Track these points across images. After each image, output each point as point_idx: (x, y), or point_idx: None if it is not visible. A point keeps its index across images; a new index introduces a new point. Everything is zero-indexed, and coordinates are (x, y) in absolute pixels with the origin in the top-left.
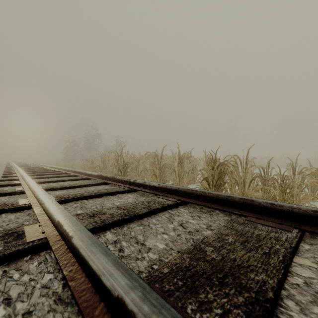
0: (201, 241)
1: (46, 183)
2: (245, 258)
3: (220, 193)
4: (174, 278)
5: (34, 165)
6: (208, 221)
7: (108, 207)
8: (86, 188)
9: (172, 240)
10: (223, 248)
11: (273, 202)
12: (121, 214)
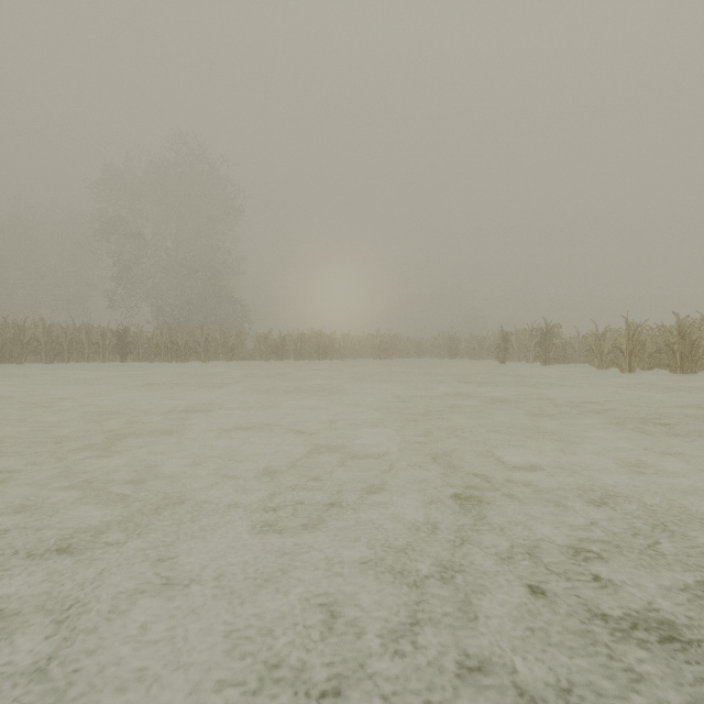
0: None
1: None
2: None
3: None
4: None
5: None
6: None
7: None
8: None
9: None
10: None
11: None
12: None
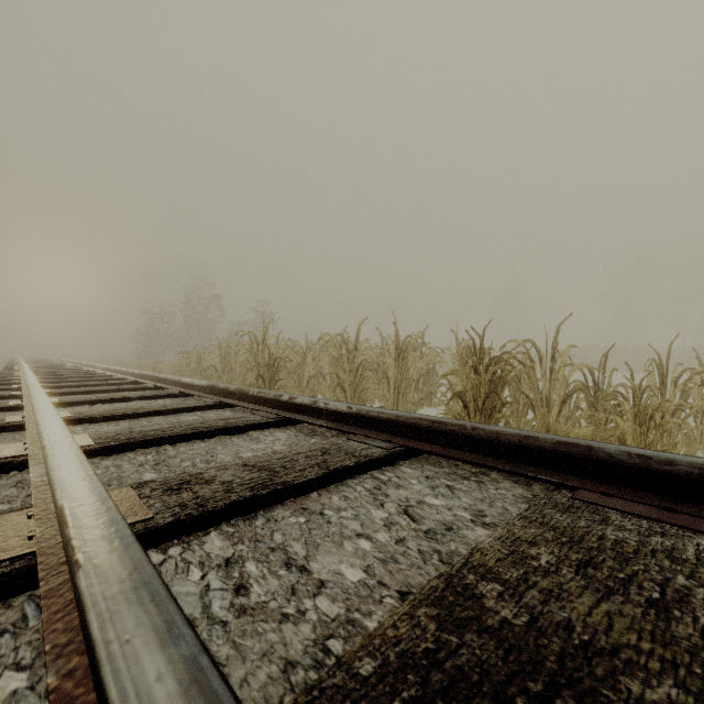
0: (465, 562)
1: (85, 404)
2: (598, 619)
3: (504, 427)
4: (392, 699)
5: (69, 364)
6: (476, 500)
7: (221, 465)
8: (177, 417)
9: (383, 556)
10: (530, 585)
11: (645, 452)
12: (252, 484)
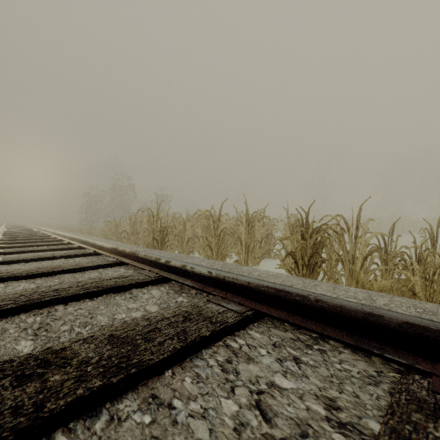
0: None
1: (21, 262)
2: None
3: (345, 301)
4: None
5: (33, 229)
6: (327, 383)
7: (89, 336)
8: (83, 274)
9: None
10: None
11: None
12: (106, 366)
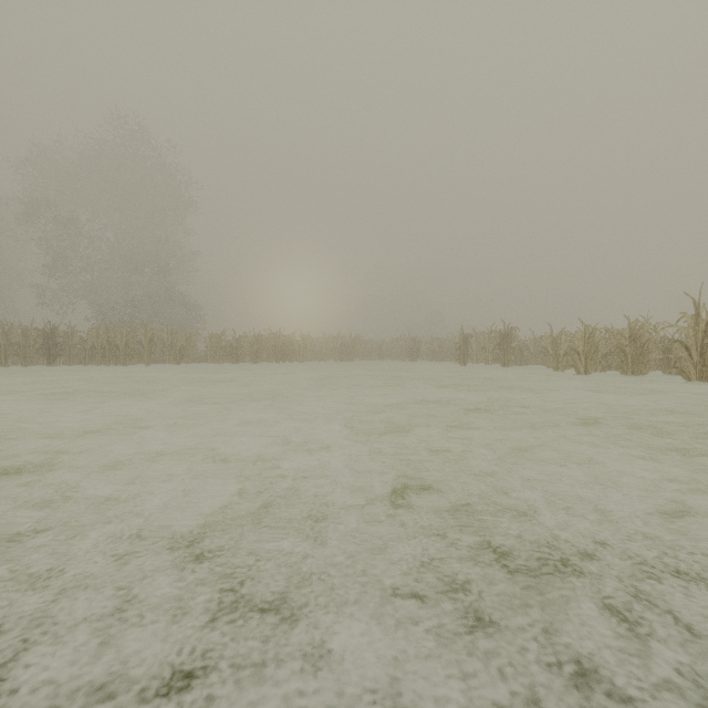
0: None
1: None
2: None
3: None
4: None
5: None
6: None
7: None
8: None
9: None
10: None
11: None
12: None
